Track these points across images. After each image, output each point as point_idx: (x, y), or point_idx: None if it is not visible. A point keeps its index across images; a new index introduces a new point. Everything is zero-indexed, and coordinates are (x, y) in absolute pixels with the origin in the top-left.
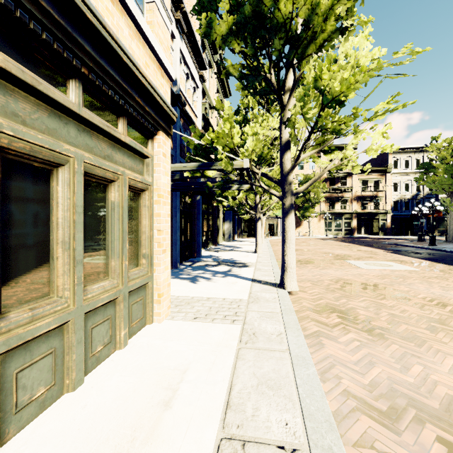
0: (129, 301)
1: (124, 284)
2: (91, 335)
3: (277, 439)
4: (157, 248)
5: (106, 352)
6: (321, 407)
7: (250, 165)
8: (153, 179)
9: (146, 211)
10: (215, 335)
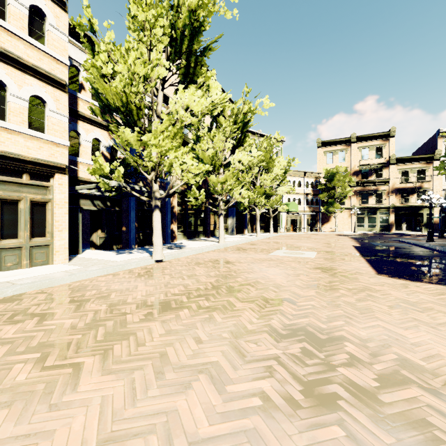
0: (33, 251)
1: (26, 242)
2: (4, 258)
3: (16, 283)
4: (55, 229)
5: (15, 267)
6: (42, 281)
7: (122, 183)
8: (54, 196)
9: (49, 212)
10: (65, 268)
